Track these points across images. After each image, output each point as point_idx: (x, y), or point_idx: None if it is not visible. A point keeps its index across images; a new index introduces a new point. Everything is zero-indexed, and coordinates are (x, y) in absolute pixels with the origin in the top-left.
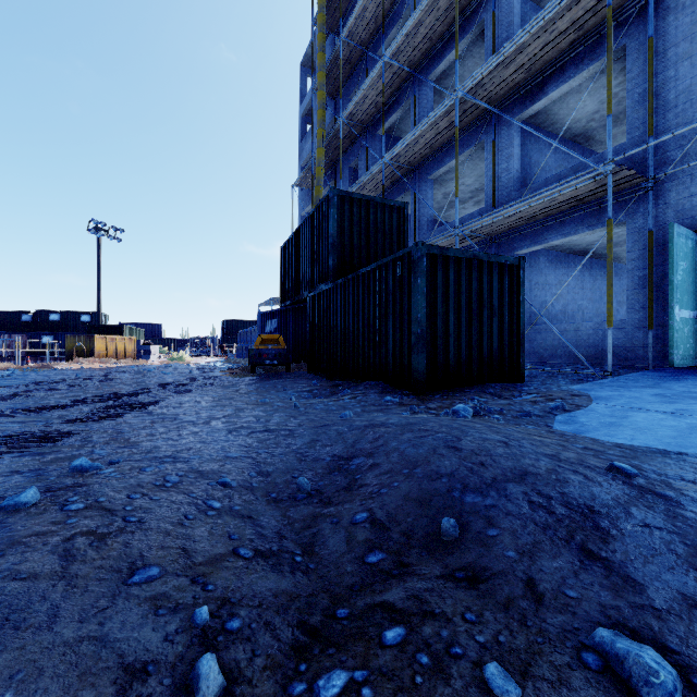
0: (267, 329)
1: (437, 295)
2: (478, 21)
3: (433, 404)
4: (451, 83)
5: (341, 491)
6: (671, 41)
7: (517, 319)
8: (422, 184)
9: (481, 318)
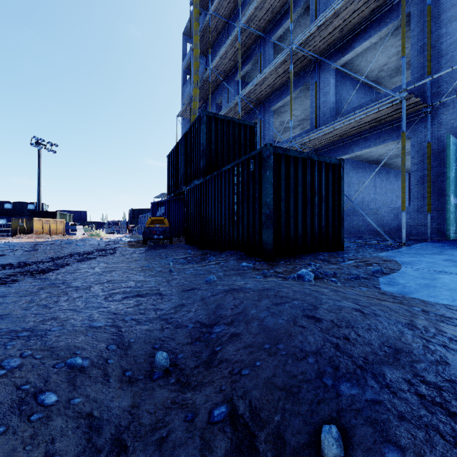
0: (157, 214)
1: (281, 185)
2: None
3: (280, 269)
4: (286, 43)
5: (200, 367)
6: (443, 8)
7: (338, 204)
8: (266, 114)
9: (313, 203)
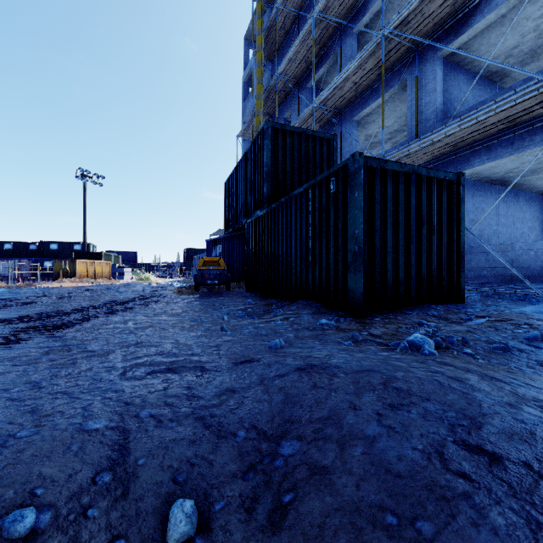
0: (213, 254)
1: (374, 211)
2: None
3: (377, 329)
4: (375, 31)
5: None
6: None
7: (456, 237)
8: (347, 125)
9: (420, 236)
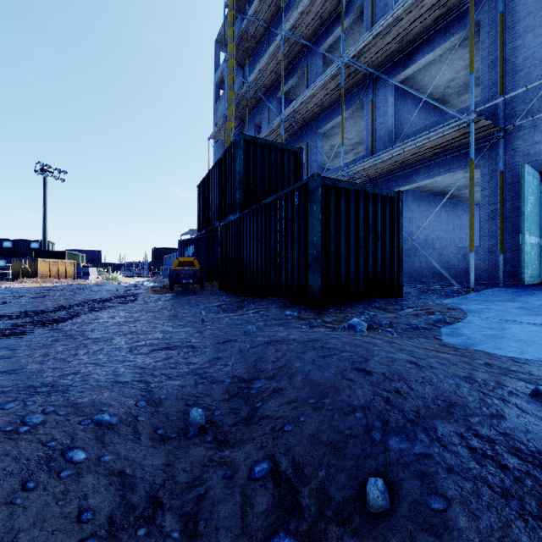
0: (186, 254)
1: (330, 221)
2: (359, 3)
3: (329, 318)
4: (337, 53)
5: (239, 425)
6: (518, 17)
7: (397, 244)
8: (313, 136)
9: (367, 242)
